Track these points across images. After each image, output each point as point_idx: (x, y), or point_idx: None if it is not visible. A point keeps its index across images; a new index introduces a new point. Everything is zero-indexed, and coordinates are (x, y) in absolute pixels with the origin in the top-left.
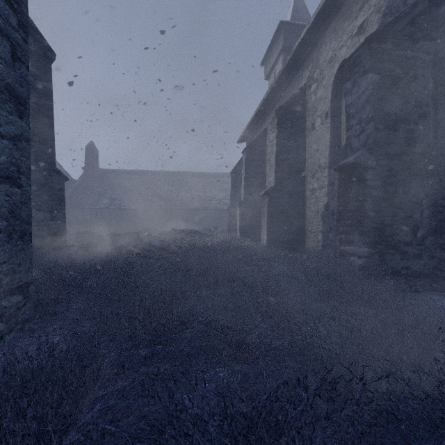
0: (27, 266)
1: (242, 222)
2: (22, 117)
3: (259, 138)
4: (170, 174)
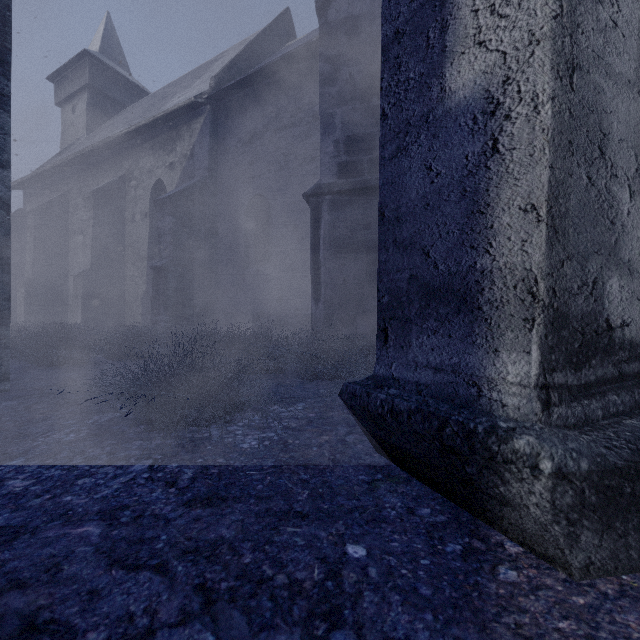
0: None
1: (29, 308)
2: None
3: (57, 201)
4: None
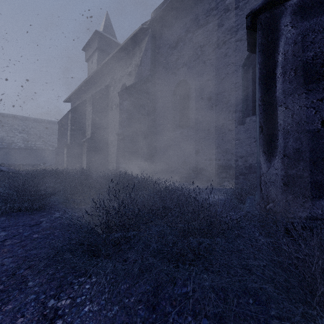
0: None
1: (68, 158)
2: None
3: (81, 104)
4: None
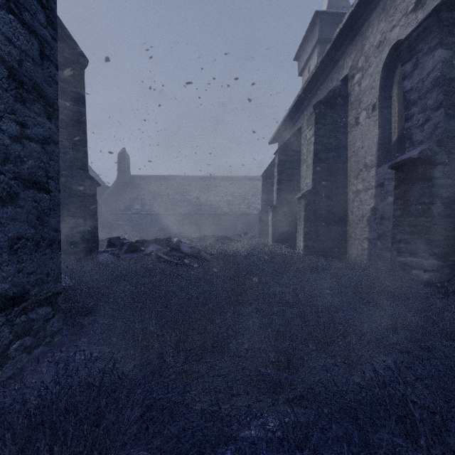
0: (56, 276)
1: (274, 228)
2: (51, 118)
3: (292, 138)
4: (199, 179)
